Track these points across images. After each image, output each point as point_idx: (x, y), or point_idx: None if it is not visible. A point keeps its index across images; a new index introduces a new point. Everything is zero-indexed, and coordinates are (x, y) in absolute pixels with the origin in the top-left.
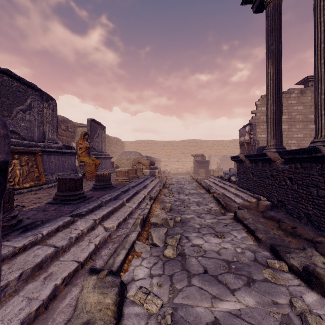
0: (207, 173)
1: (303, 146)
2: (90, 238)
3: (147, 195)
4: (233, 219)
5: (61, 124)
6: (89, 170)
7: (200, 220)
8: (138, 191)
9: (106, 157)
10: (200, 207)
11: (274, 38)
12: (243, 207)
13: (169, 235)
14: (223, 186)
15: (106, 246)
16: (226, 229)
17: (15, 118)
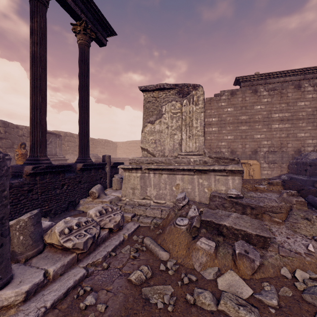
0: None
1: (233, 148)
2: None
3: None
4: None
5: None
6: None
7: None
8: None
9: (59, 159)
10: None
11: (79, 74)
12: None
13: None
14: None
15: None
16: None
17: None
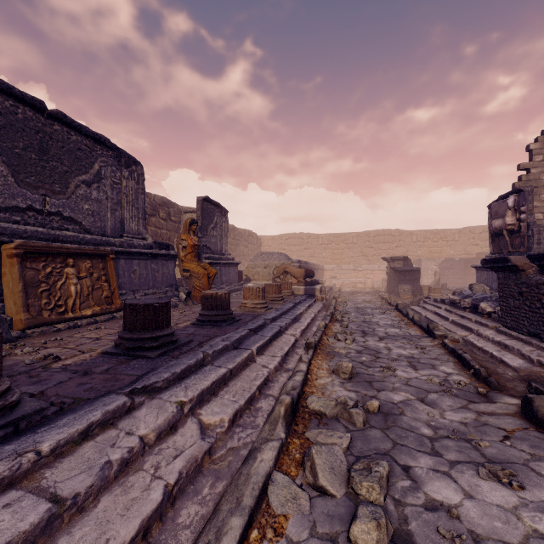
0: (416, 293)
1: None
2: (159, 461)
3: (300, 337)
4: (519, 415)
5: (159, 209)
6: (197, 285)
7: (429, 413)
8: (282, 329)
9: (229, 263)
10: (420, 373)
11: None
12: (543, 386)
13: (358, 458)
14: (461, 323)
15: (197, 486)
16: (514, 451)
17: (74, 196)
